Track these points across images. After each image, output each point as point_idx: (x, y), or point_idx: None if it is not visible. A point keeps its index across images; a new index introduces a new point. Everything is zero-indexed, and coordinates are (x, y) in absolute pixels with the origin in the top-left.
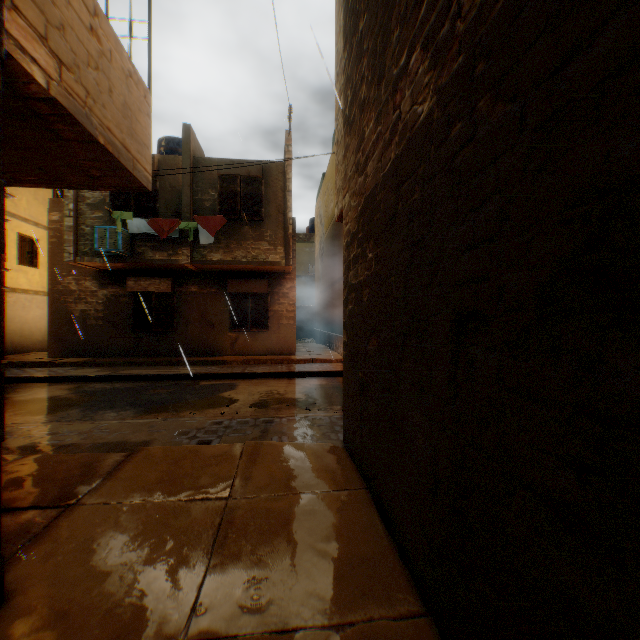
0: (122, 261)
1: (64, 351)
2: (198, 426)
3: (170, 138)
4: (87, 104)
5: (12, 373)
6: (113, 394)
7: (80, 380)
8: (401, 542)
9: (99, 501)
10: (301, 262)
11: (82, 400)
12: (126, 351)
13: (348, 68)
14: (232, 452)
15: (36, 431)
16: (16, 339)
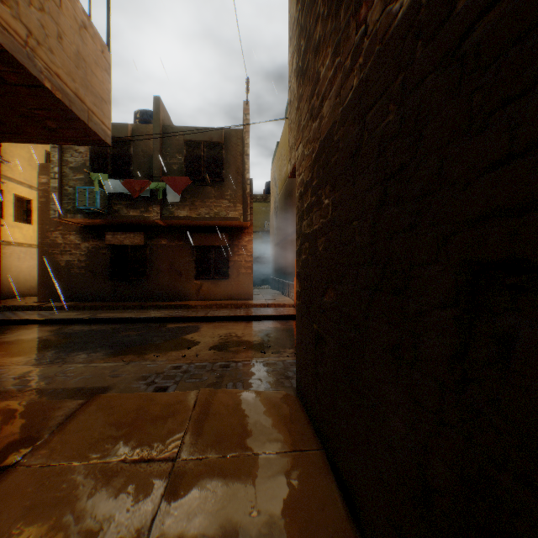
0: (100, 217)
1: (52, 296)
2: (158, 370)
3: (144, 111)
4: (29, 44)
5: (4, 316)
6: (88, 336)
7: (62, 322)
8: (367, 532)
9: (39, 461)
10: (258, 219)
11: (59, 342)
12: (105, 296)
13: (301, 18)
14: (186, 401)
15: (5, 375)
16: (12, 286)
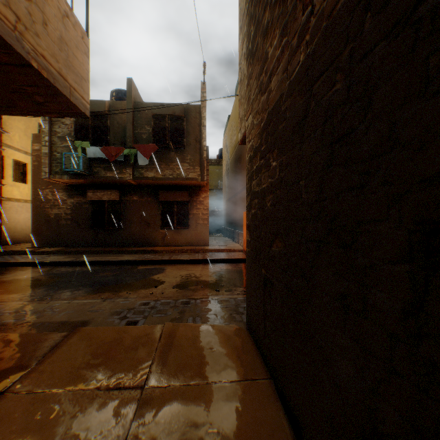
0: (83, 178)
1: (43, 243)
2: (129, 306)
3: (119, 90)
4: (17, 28)
5: (4, 259)
6: (72, 276)
7: (51, 265)
8: None
9: (26, 389)
10: (213, 179)
11: (48, 281)
12: (87, 243)
13: (251, 8)
14: (153, 334)
15: (2, 310)
16: (11, 234)
